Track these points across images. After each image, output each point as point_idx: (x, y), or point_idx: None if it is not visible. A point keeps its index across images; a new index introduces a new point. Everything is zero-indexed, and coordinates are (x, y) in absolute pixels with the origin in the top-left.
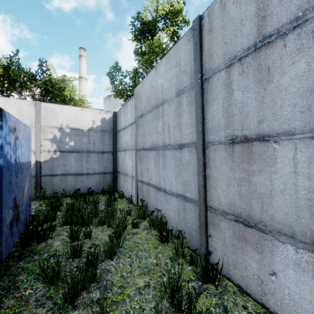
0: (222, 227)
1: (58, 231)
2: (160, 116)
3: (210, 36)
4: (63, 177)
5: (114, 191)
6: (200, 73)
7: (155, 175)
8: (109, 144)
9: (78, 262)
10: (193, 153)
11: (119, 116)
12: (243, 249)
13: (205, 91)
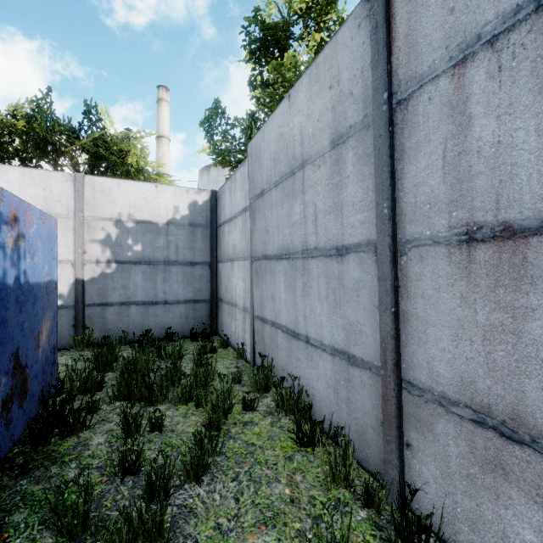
0: (439, 432)
1: (103, 413)
2: (297, 192)
3: (410, 3)
4: (122, 308)
5: (212, 334)
6: (386, 90)
7: (288, 308)
8: (203, 249)
9: (132, 485)
10: (369, 264)
11: (221, 198)
12: (497, 493)
13: (398, 130)
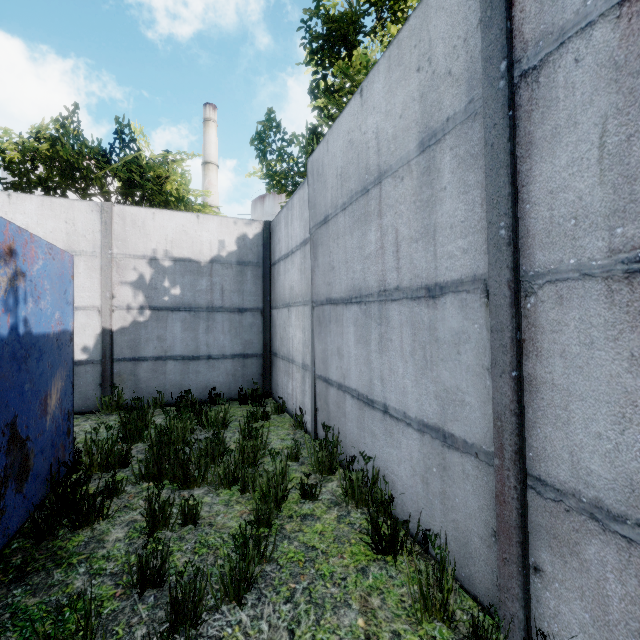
0: (590, 558)
1: (126, 497)
2: (371, 215)
3: None
4: (157, 363)
5: (265, 397)
6: (505, 57)
7: (359, 366)
8: (254, 292)
9: (153, 603)
10: (475, 309)
11: (276, 230)
12: None
13: (522, 114)
